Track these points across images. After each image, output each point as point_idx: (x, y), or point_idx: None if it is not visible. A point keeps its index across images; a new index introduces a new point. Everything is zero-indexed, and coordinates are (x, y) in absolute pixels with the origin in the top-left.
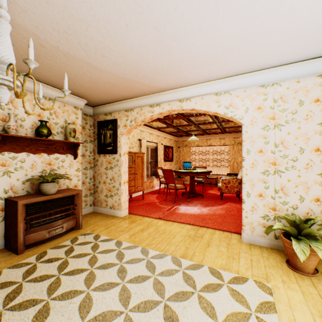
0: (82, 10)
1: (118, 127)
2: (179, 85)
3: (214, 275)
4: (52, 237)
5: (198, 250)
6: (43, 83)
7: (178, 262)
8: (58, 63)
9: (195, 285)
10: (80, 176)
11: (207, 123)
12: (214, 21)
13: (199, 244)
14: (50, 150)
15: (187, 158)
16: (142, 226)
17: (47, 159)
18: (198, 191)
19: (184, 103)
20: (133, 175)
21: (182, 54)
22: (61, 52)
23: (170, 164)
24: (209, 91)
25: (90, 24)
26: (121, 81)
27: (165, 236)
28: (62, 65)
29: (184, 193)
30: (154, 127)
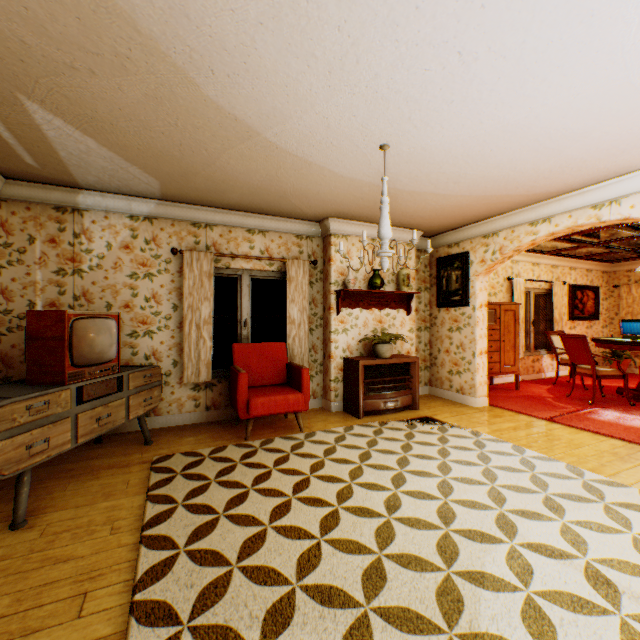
0: (439, 156)
1: (469, 264)
2: (590, 182)
3: None
4: (386, 410)
5: (628, 472)
6: (375, 224)
7: (578, 472)
8: (399, 202)
9: (604, 498)
10: (413, 339)
11: None
12: (639, 104)
13: (633, 467)
14: (380, 305)
15: None
16: (513, 423)
17: (377, 316)
18: None
19: (603, 210)
20: (495, 343)
21: (586, 148)
22: (406, 192)
23: (587, 325)
24: None
25: (445, 163)
26: (477, 201)
27: (558, 443)
28: (402, 203)
29: (622, 391)
30: (542, 250)
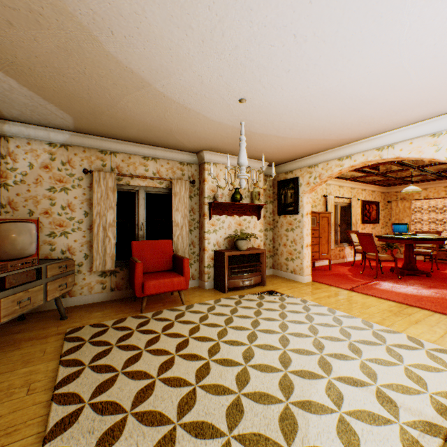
0: (280, 110)
1: (299, 186)
2: (375, 133)
3: (412, 342)
4: (244, 287)
5: (399, 323)
6: (236, 156)
7: (369, 325)
8: (252, 141)
9: (385, 342)
10: (262, 237)
11: (436, 164)
12: (407, 81)
13: (402, 319)
14: (239, 213)
15: (404, 218)
16: (327, 293)
17: (238, 221)
18: (423, 270)
19: (383, 151)
20: (316, 239)
21: (374, 109)
22: (257, 134)
23: (372, 227)
24: (420, 133)
25: (284, 115)
26: (304, 142)
27: (356, 305)
28: (254, 142)
29: (393, 269)
30: (345, 177)
